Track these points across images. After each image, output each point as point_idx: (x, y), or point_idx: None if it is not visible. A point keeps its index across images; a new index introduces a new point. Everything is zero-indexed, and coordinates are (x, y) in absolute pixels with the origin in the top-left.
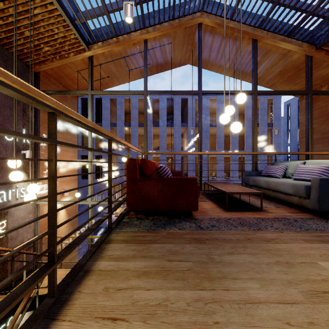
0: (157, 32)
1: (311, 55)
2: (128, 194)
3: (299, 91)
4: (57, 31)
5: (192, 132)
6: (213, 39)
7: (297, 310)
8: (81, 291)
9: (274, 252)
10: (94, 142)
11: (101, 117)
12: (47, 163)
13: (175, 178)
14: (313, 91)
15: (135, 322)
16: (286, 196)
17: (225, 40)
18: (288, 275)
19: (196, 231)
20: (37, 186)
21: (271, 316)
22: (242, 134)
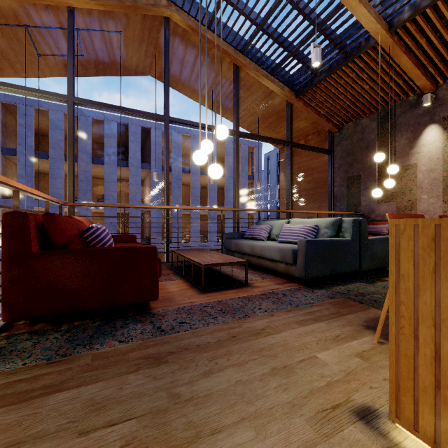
0: (94, 2)
1: (292, 103)
2: (7, 286)
3: (281, 140)
4: None
5: (155, 176)
6: (186, 48)
7: None
8: None
9: (267, 353)
10: None
11: None
12: None
13: (117, 248)
14: (293, 143)
15: None
16: (272, 263)
17: (201, 55)
18: (289, 392)
19: (152, 339)
20: None
21: None
22: (222, 186)
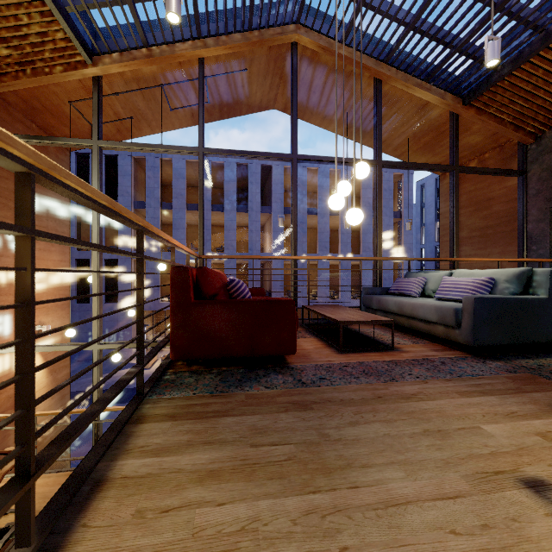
0: (222, 47)
1: (457, 113)
2: (174, 329)
3: (441, 166)
4: (27, 21)
5: (280, 222)
6: (315, 71)
7: (463, 507)
8: (88, 524)
9: (419, 416)
10: (103, 236)
11: (116, 191)
12: (5, 274)
13: (258, 300)
14: (460, 167)
15: None
16: (426, 325)
17: (333, 75)
18: (443, 452)
19: (295, 389)
20: None
21: (427, 524)
22: (357, 228)
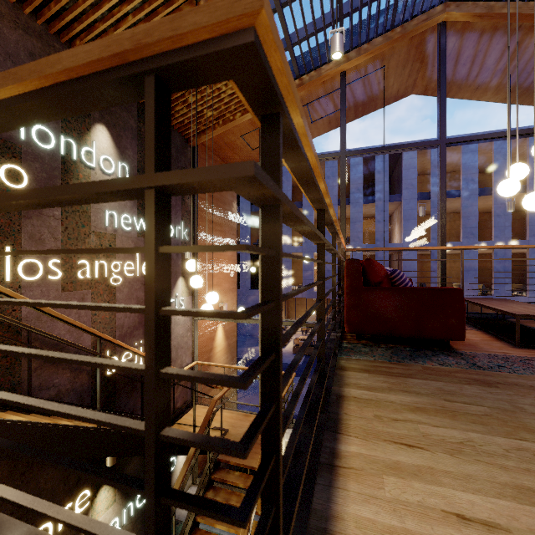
0: (363, 55)
1: None
2: (349, 308)
3: None
4: (225, 89)
5: (420, 211)
6: (466, 42)
7: None
8: (347, 413)
9: None
10: (249, 235)
11: None
12: (205, 266)
13: (424, 288)
14: None
15: (439, 453)
16: None
17: (492, 39)
18: None
19: (471, 369)
20: (217, 294)
21: None
22: (520, 207)
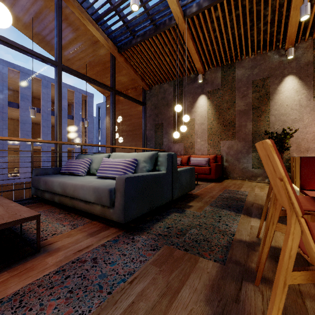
0: None
1: (115, 56)
2: None
3: (105, 85)
4: None
5: None
6: None
7: None
8: None
9: None
10: None
11: None
12: None
13: None
14: (116, 90)
15: None
16: (87, 204)
17: None
18: None
19: None
20: None
21: None
22: None
